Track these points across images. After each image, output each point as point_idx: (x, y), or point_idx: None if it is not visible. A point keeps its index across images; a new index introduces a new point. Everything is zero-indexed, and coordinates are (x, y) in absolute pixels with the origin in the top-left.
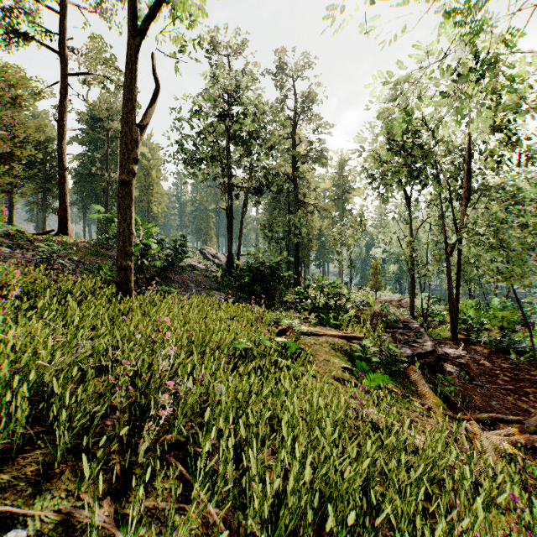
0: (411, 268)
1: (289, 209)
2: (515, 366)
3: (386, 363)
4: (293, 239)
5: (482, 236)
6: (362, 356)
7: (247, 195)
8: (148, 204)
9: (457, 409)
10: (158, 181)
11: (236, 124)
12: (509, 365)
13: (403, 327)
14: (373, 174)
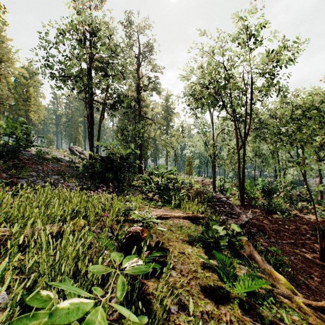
0: (213, 161)
1: (134, 121)
2: (284, 222)
3: (228, 242)
4: (138, 140)
5: (280, 134)
6: (213, 241)
7: (104, 106)
8: (26, 112)
9: (282, 275)
10: (35, 96)
11: (94, 48)
12: (281, 222)
13: (217, 201)
14: (194, 95)
